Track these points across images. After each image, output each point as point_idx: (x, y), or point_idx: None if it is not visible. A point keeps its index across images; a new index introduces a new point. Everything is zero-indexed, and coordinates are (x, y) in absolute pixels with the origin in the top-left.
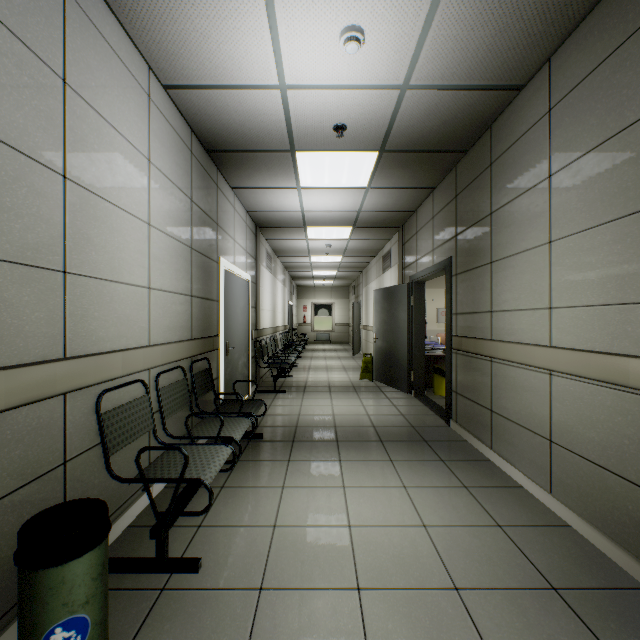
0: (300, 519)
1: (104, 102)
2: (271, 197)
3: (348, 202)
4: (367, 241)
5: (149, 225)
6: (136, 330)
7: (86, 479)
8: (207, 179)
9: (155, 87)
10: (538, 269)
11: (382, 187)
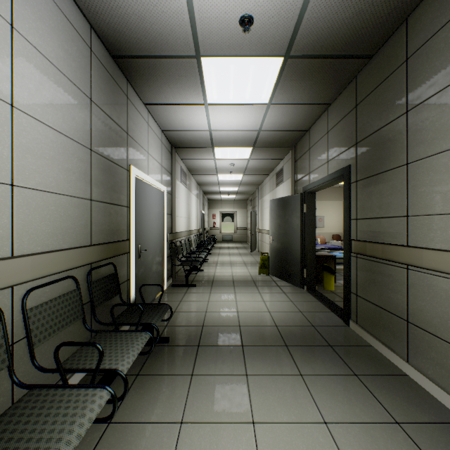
0: None
1: None
2: (181, 115)
3: (250, 120)
4: (264, 160)
5: (12, 106)
6: None
7: None
8: (114, 86)
9: None
10: None
11: (282, 103)
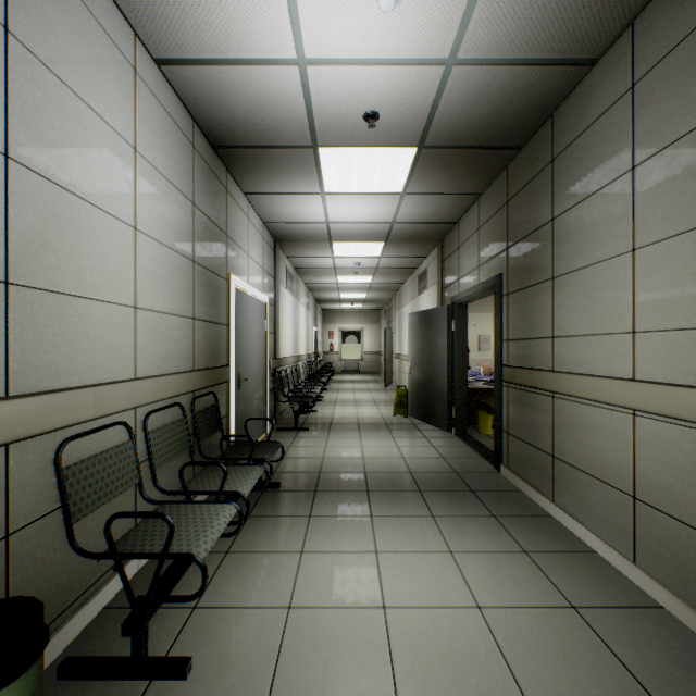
0: (322, 597)
1: (69, 66)
2: (291, 205)
3: (380, 211)
4: (401, 258)
5: (135, 229)
6: (117, 360)
7: (41, 554)
8: (214, 181)
9: (144, 60)
10: (617, 284)
11: (420, 193)
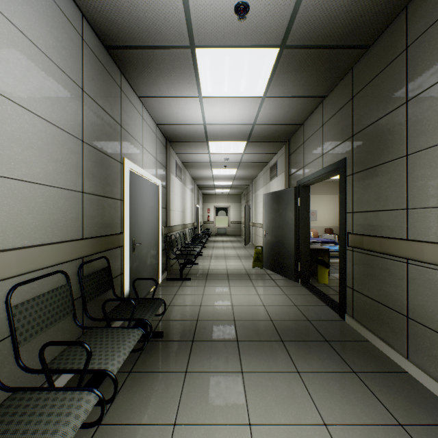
0: None
1: None
2: (176, 108)
3: (245, 114)
4: (258, 155)
5: None
6: None
7: None
8: (107, 77)
9: None
10: None
11: (277, 96)
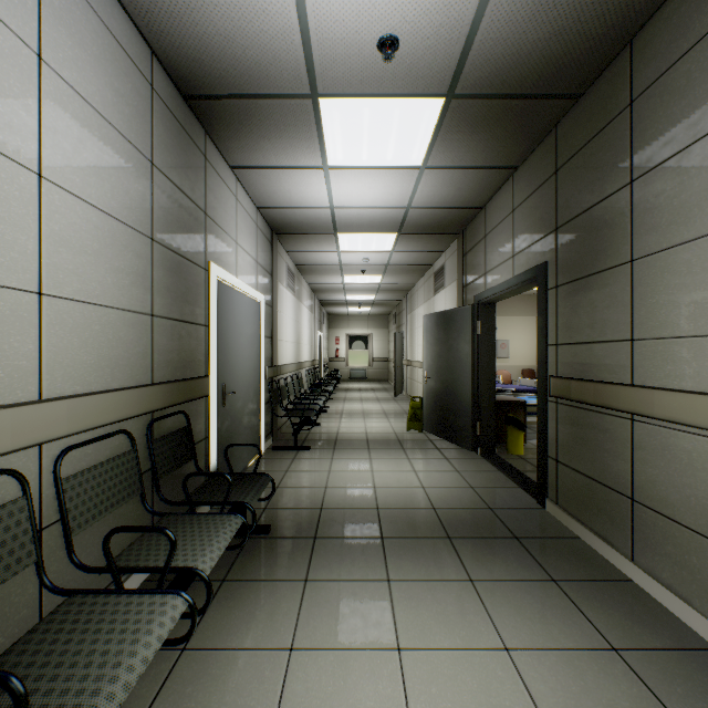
0: None
1: None
2: (288, 184)
3: (394, 192)
4: (415, 254)
5: (40, 177)
6: None
7: None
8: (185, 141)
9: None
10: None
11: (443, 167)
